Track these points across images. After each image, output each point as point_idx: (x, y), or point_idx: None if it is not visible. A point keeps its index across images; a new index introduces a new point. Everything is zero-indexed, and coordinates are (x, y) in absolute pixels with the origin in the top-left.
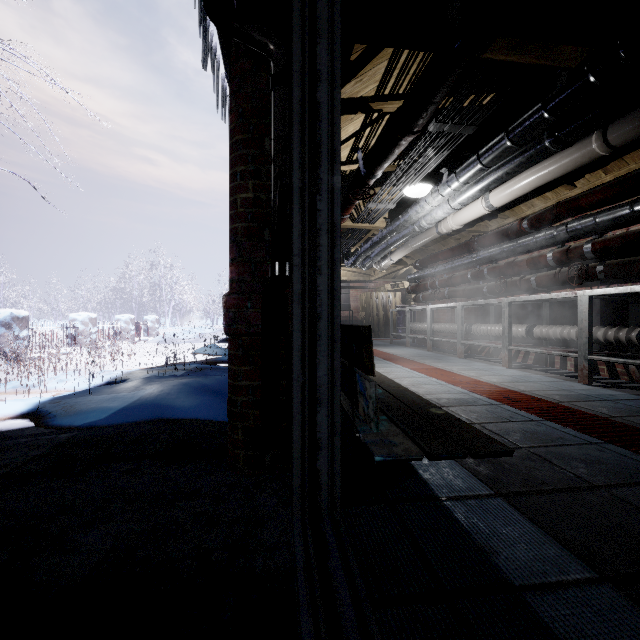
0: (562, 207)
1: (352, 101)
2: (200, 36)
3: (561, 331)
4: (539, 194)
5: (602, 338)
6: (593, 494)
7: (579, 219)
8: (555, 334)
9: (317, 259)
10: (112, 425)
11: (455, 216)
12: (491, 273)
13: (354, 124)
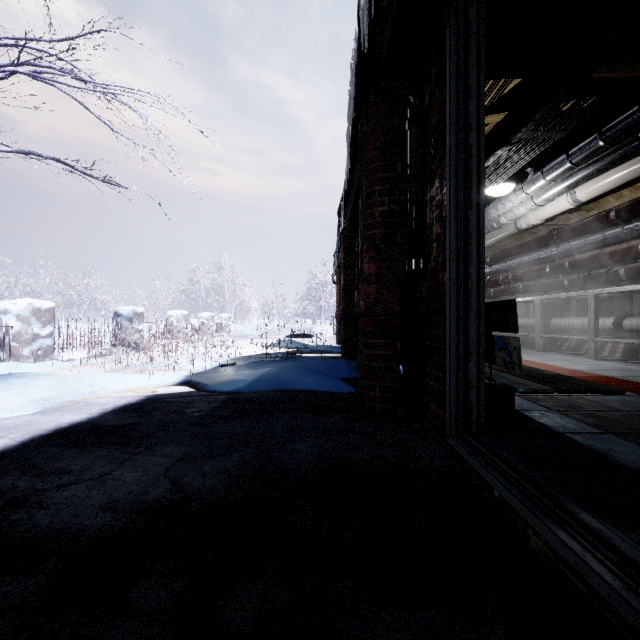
0: None
1: None
2: (354, 93)
3: None
4: (629, 185)
5: None
6: None
7: None
8: None
9: (469, 255)
10: (252, 392)
11: (536, 211)
12: (573, 266)
13: None
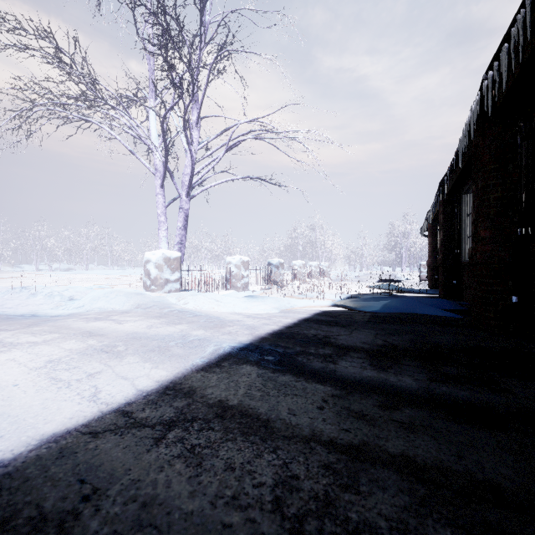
0: None
1: None
2: (475, 128)
3: None
4: None
5: None
6: None
7: None
8: None
9: None
10: (385, 313)
11: None
12: None
13: None
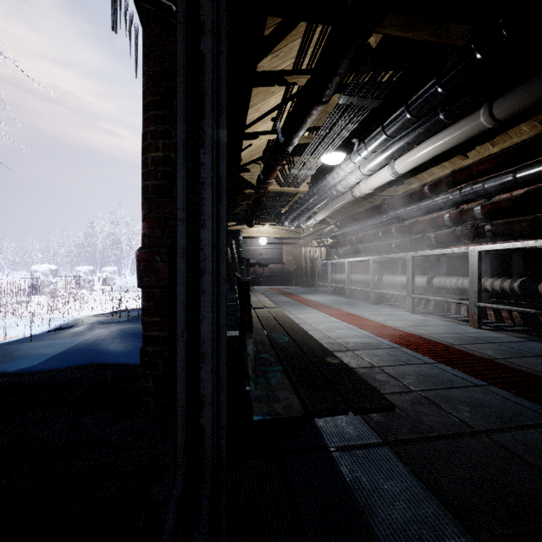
0: (457, 174)
1: (268, 74)
2: None
3: (456, 281)
4: (438, 163)
5: (490, 287)
6: (475, 440)
7: (471, 185)
8: (451, 284)
9: (201, 213)
10: (44, 371)
11: (366, 181)
12: (398, 231)
13: (275, 97)
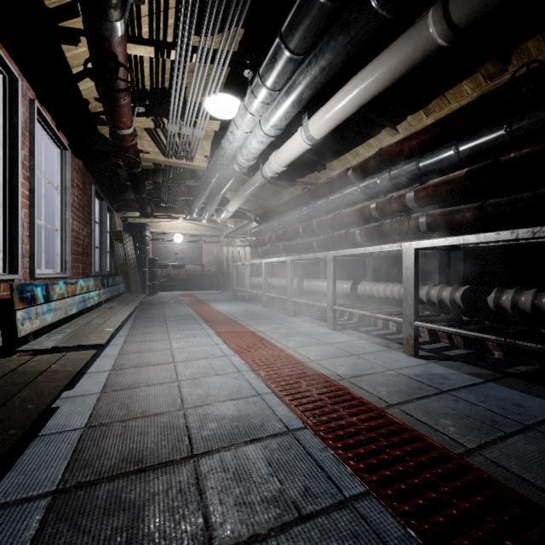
0: (385, 152)
1: None
2: None
3: (384, 289)
4: (363, 141)
5: (425, 298)
6: None
7: (402, 164)
8: (378, 292)
9: None
10: None
11: (277, 154)
12: (320, 226)
13: None
